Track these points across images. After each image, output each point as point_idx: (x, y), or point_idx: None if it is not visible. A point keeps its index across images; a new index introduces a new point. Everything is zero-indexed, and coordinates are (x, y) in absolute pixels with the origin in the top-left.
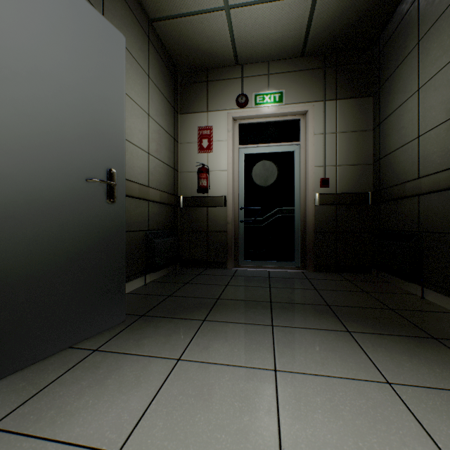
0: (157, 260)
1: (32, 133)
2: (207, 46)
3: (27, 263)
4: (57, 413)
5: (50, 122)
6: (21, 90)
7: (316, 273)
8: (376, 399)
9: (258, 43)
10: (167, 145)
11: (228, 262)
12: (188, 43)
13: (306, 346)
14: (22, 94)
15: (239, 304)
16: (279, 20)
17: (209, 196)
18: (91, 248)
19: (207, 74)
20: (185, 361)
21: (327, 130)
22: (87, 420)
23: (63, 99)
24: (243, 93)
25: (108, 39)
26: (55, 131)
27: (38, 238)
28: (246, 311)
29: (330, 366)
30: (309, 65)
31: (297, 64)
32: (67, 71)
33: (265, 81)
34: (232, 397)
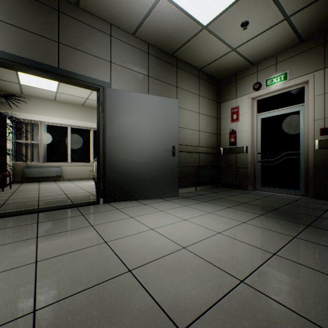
0: (201, 180)
1: (153, 141)
2: (231, 66)
3: (152, 173)
4: (155, 205)
5: (157, 137)
6: (151, 131)
7: (312, 199)
8: (230, 222)
9: (261, 52)
10: (211, 123)
11: (248, 186)
12: (220, 69)
13: (231, 212)
14: (151, 132)
15: (227, 201)
16: (269, 38)
17: (236, 147)
18: (167, 171)
19: (235, 76)
20: (187, 206)
21: (327, 90)
22: (159, 207)
23: (160, 129)
24: (258, 81)
25: (172, 104)
26: (158, 139)
27: (154, 167)
28: (225, 203)
29: (230, 216)
30: (309, 46)
31: (298, 49)
32: (161, 121)
33: (273, 69)
34: (190, 212)
